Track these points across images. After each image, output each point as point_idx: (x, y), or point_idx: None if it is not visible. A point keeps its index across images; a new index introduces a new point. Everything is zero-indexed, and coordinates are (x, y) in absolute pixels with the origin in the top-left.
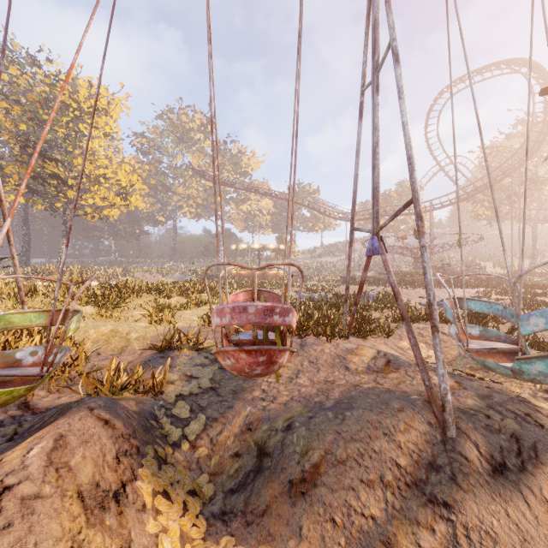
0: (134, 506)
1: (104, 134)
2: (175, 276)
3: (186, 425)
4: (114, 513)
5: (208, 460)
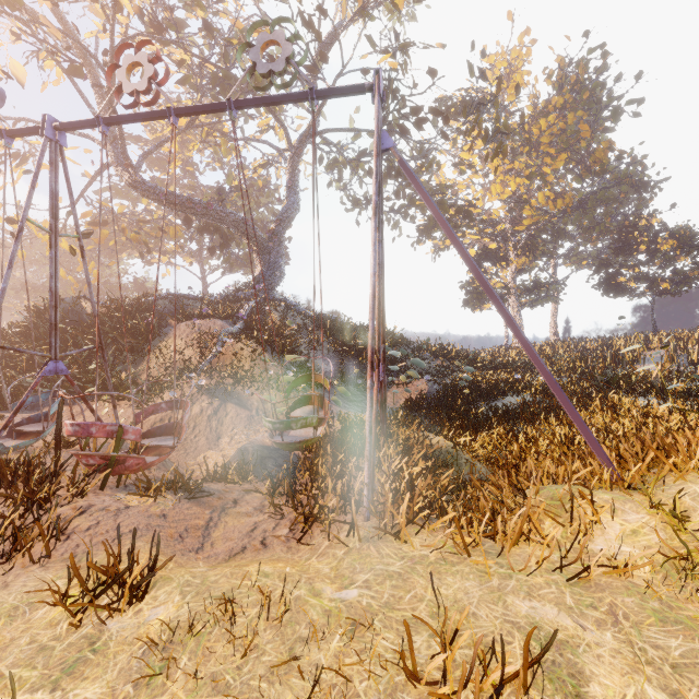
0: None
1: None
2: None
3: None
4: None
5: None
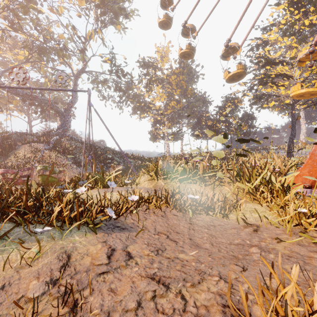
0: None
1: None
2: None
3: None
4: None
5: None
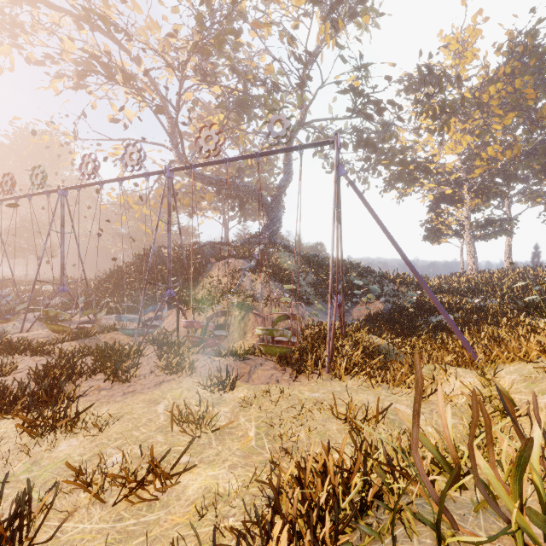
0: None
1: None
2: None
3: None
4: None
5: None
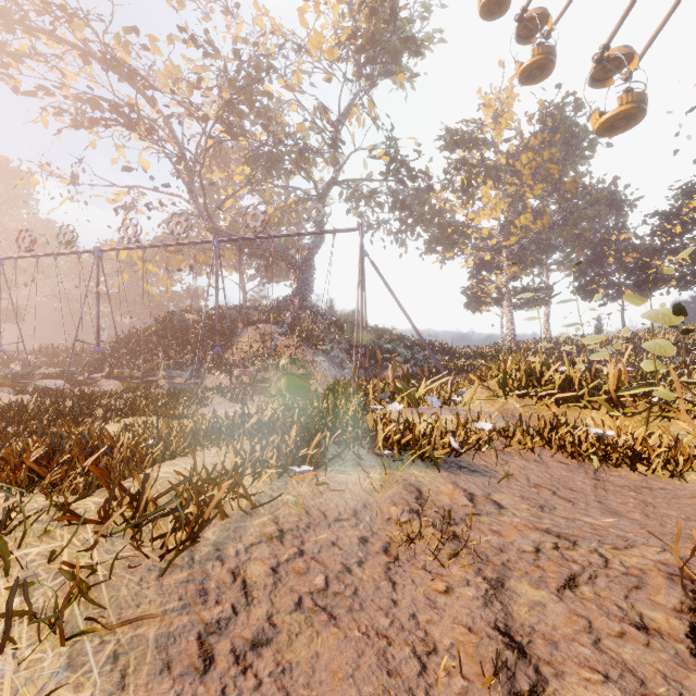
0: None
1: None
2: None
3: None
4: None
5: None
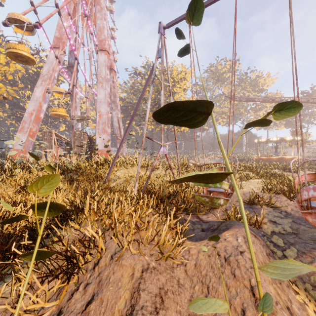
0: (284, 283)
1: (183, 90)
2: (216, 160)
3: (282, 250)
4: (277, 282)
5: (306, 276)
